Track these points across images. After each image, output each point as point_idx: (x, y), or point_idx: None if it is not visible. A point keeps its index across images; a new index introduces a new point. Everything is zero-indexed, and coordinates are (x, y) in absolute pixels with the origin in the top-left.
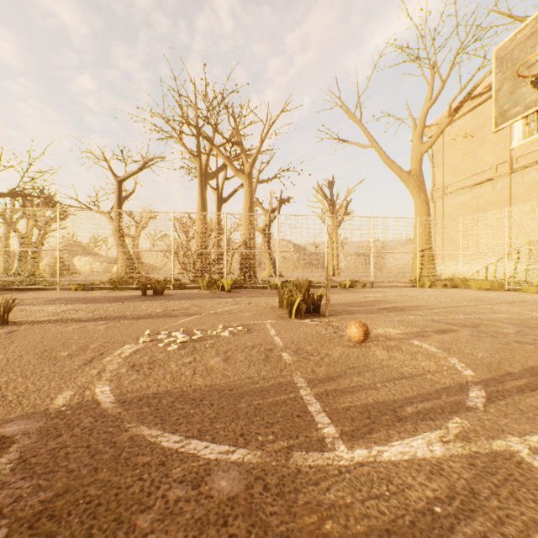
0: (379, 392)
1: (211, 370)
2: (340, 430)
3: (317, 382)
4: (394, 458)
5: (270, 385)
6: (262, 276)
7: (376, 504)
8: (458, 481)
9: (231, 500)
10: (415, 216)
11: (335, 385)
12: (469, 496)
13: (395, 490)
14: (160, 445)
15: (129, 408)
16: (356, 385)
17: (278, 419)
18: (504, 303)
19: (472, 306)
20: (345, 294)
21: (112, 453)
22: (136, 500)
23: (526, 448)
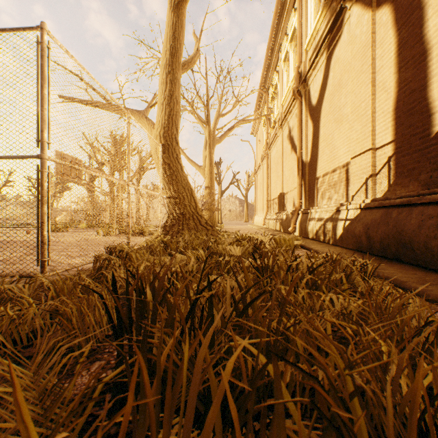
0: None
1: None
2: None
3: None
4: None
5: None
6: None
7: None
8: None
9: None
10: None
11: None
12: None
13: None
14: None
15: None
16: None
17: None
18: None
19: None
20: None
21: None
22: None
23: None
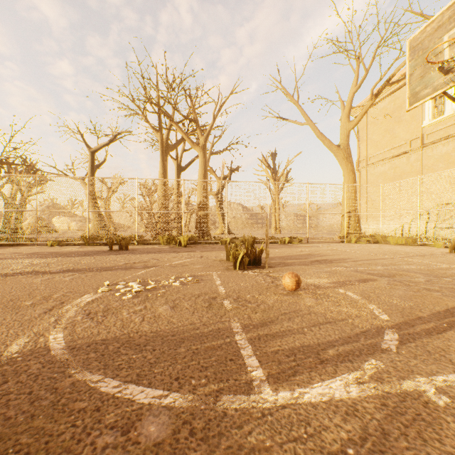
0: (305, 336)
1: (158, 317)
2: (268, 373)
3: (251, 328)
4: (314, 400)
5: (209, 330)
6: (215, 234)
7: (293, 447)
8: (371, 422)
9: (157, 446)
10: (343, 183)
11: (267, 330)
12: (380, 437)
13: (312, 432)
14: (99, 390)
15: (77, 354)
16: (286, 330)
17: (212, 362)
18: (417, 255)
19: (389, 258)
20: (284, 249)
21: (51, 399)
22: (65, 448)
23: (433, 388)
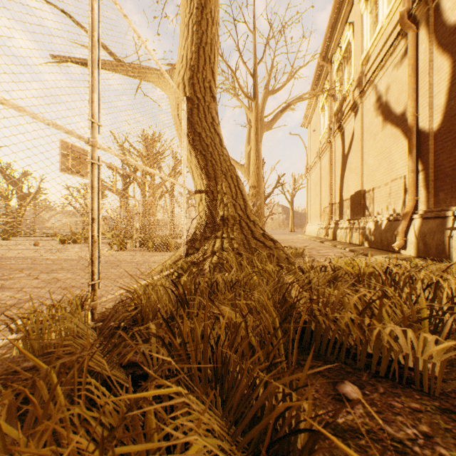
0: None
1: None
2: None
3: None
4: None
5: None
6: None
7: None
8: None
9: None
10: None
11: None
12: None
13: None
14: None
15: None
16: None
17: None
18: None
19: None
20: None
21: None
22: None
23: None
